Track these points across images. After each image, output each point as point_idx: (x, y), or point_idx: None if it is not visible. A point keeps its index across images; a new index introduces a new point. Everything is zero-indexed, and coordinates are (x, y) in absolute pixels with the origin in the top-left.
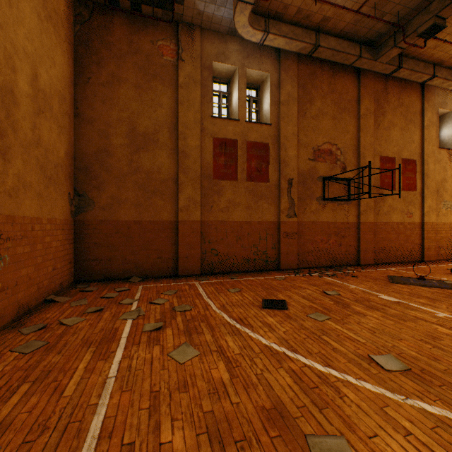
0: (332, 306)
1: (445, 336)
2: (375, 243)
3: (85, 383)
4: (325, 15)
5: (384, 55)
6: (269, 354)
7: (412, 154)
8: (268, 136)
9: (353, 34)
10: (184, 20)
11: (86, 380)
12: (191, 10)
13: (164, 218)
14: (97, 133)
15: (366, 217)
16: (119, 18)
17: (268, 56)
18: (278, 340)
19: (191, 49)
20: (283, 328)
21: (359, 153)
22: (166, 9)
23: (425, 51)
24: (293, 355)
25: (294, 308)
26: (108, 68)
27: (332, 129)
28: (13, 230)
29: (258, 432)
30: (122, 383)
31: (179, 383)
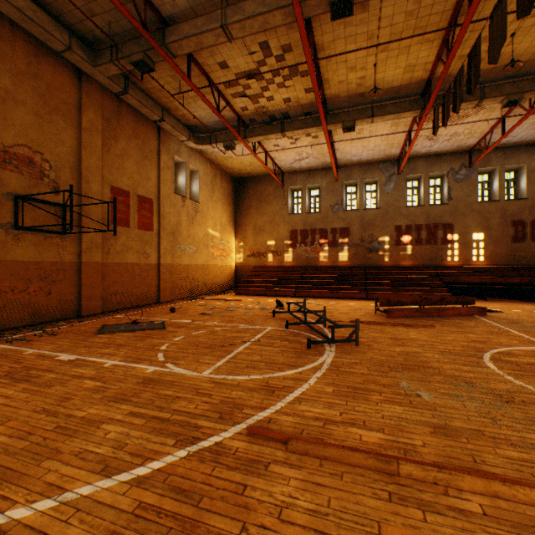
0: None
1: (83, 392)
2: (105, 287)
3: None
4: None
5: (104, 66)
6: None
7: (150, 192)
8: None
9: (58, 13)
10: None
11: None
12: None
13: None
14: None
15: (93, 257)
16: None
17: None
18: None
19: None
20: None
21: (81, 175)
22: None
23: (153, 90)
24: None
25: None
26: None
27: (35, 129)
28: None
29: None
30: None
31: None
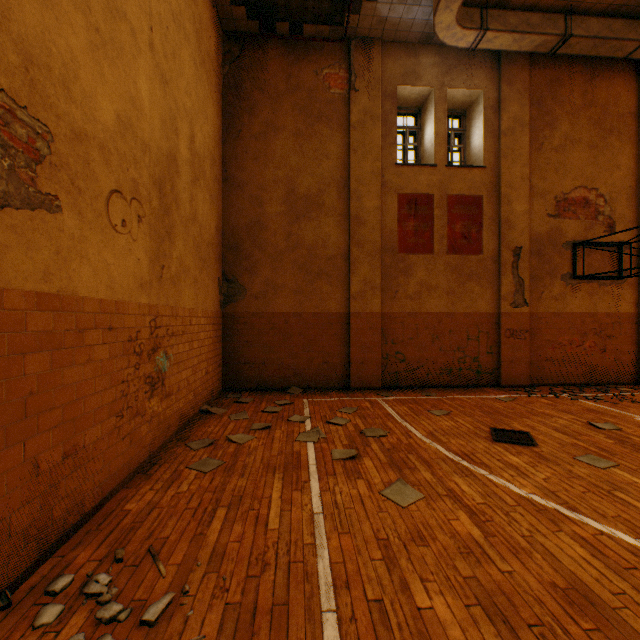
0: (614, 446)
1: None
2: None
3: (288, 517)
4: None
5: None
6: (532, 510)
7: None
8: (480, 185)
9: (632, 7)
10: (358, 35)
11: (288, 513)
12: (369, 19)
13: (331, 309)
14: (249, 200)
15: None
16: (274, 47)
17: (480, 66)
18: (539, 491)
19: (367, 74)
20: (540, 473)
21: (638, 200)
22: (335, 24)
23: None
24: (573, 515)
25: (546, 446)
26: (261, 116)
27: (588, 165)
28: (176, 324)
29: (560, 618)
30: (334, 522)
31: (411, 533)
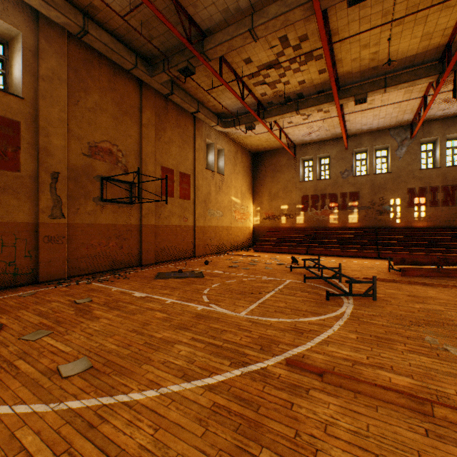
0: (71, 316)
1: (156, 320)
2: (157, 244)
3: None
4: (92, 2)
5: (158, 76)
6: None
7: (188, 169)
8: (18, 112)
9: (129, 41)
10: None
11: None
12: None
13: None
14: None
15: (149, 220)
16: None
17: (18, 9)
18: None
19: None
20: None
21: (142, 159)
22: None
23: (191, 89)
24: None
25: (8, 333)
26: None
27: (113, 129)
28: None
29: None
30: None
31: None
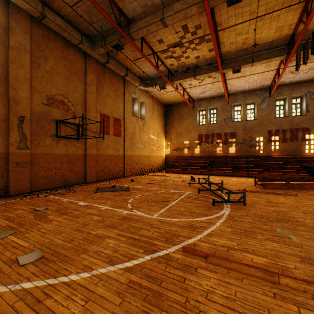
0: (31, 220)
1: (93, 222)
2: (97, 167)
3: None
4: None
5: (97, 49)
6: None
7: (119, 116)
8: None
9: (76, 24)
10: None
11: None
12: None
13: None
14: None
15: (91, 151)
16: None
17: None
18: None
19: None
20: None
21: (86, 108)
22: None
23: (122, 59)
24: None
25: None
26: None
27: (65, 86)
28: None
29: None
30: None
31: None
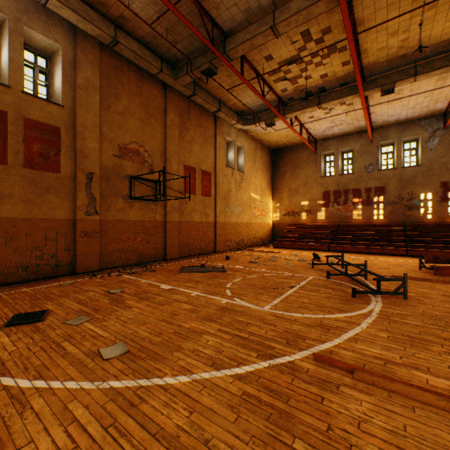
0: (106, 305)
1: (183, 311)
2: (180, 239)
3: None
4: (123, 13)
5: (181, 78)
6: None
7: (209, 167)
8: (59, 119)
9: (155, 47)
10: None
11: None
12: None
13: None
14: None
15: (173, 217)
16: None
17: (59, 25)
18: None
19: None
20: (15, 346)
21: (166, 159)
22: None
23: (213, 89)
24: None
25: (54, 318)
26: None
27: (140, 131)
28: None
29: None
30: None
31: None
